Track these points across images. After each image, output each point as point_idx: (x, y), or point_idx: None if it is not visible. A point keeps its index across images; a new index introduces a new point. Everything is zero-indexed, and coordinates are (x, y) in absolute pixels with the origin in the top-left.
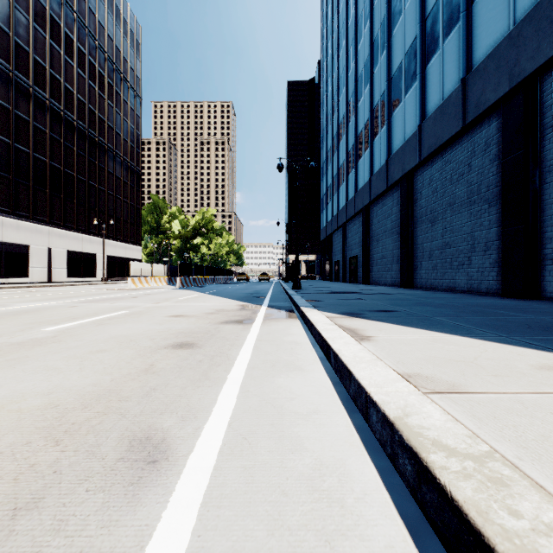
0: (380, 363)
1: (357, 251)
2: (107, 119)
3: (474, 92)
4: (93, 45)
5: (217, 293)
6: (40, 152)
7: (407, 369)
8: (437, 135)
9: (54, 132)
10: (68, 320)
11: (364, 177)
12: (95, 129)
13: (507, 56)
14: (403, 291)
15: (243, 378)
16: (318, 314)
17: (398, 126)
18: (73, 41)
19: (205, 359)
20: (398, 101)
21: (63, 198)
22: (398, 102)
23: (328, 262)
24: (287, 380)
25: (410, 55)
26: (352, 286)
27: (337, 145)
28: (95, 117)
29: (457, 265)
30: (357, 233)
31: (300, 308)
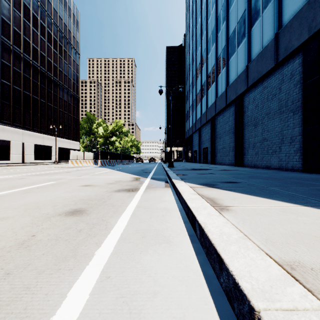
0: (250, 244)
1: (207, 144)
2: (59, 66)
3: (284, 41)
4: (50, 22)
5: (121, 169)
6: (17, 85)
7: (282, 253)
8: (259, 70)
9: (25, 73)
10: (7, 189)
11: (211, 99)
12: (51, 72)
13: (307, 16)
14: (237, 168)
15: (109, 256)
16: (184, 185)
17: (233, 67)
18: (38, 19)
19: (85, 227)
20: (233, 52)
21: (31, 112)
22: (233, 52)
23: (190, 151)
24: (153, 258)
25: (241, 23)
26: (204, 165)
27: (195, 81)
28: (51, 65)
29: (271, 152)
30: (207, 133)
31: (171, 180)
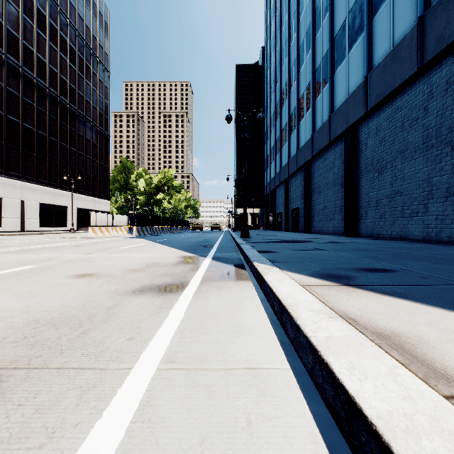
0: None
1: (298, 203)
2: (78, 88)
3: (435, 27)
4: (65, 22)
5: (166, 241)
6: (13, 114)
7: None
8: (387, 82)
9: (26, 97)
10: None
11: (305, 135)
12: (66, 96)
13: None
14: (352, 240)
15: None
16: (285, 280)
17: (342, 82)
18: (46, 16)
19: None
20: (342, 58)
21: (35, 156)
22: (342, 59)
23: (271, 214)
24: None
25: (355, 11)
26: (296, 235)
27: (280, 110)
28: (66, 86)
29: (410, 213)
30: (298, 187)
31: (253, 265)
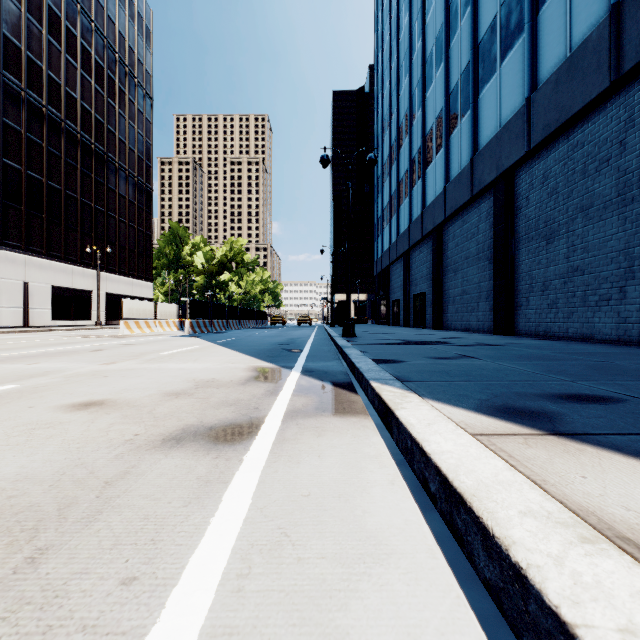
0: None
1: (424, 286)
2: (107, 122)
3: (639, 18)
4: (88, 26)
5: (232, 342)
6: (12, 157)
7: None
8: (561, 105)
9: (32, 133)
10: None
11: (435, 188)
12: (90, 133)
13: None
14: (509, 340)
15: None
16: (439, 423)
17: (490, 108)
18: (60, 18)
19: None
20: (490, 73)
21: (45, 218)
22: (490, 75)
23: (384, 301)
24: None
25: (511, 3)
26: (422, 332)
27: (397, 153)
28: (90, 118)
29: (597, 301)
30: (424, 263)
31: (370, 386)
